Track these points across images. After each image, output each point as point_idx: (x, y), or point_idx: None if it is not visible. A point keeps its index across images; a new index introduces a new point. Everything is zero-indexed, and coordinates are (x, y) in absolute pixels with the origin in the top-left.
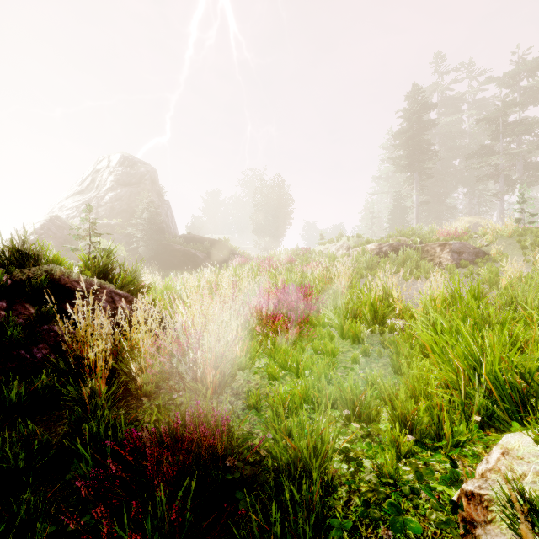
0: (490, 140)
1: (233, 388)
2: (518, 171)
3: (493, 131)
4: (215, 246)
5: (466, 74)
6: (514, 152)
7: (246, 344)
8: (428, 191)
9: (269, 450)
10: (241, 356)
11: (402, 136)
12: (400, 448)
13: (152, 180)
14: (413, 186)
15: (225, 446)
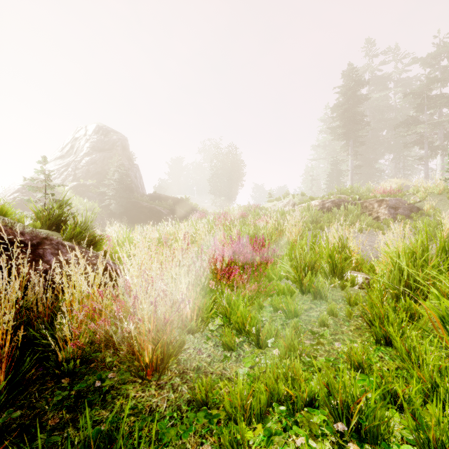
0: (415, 111)
1: (180, 362)
2: (439, 139)
3: (418, 104)
4: (177, 203)
5: (393, 57)
6: (437, 122)
7: (197, 304)
8: (360, 157)
9: None
10: (192, 317)
11: (339, 108)
12: None
13: (123, 147)
14: (349, 152)
15: None
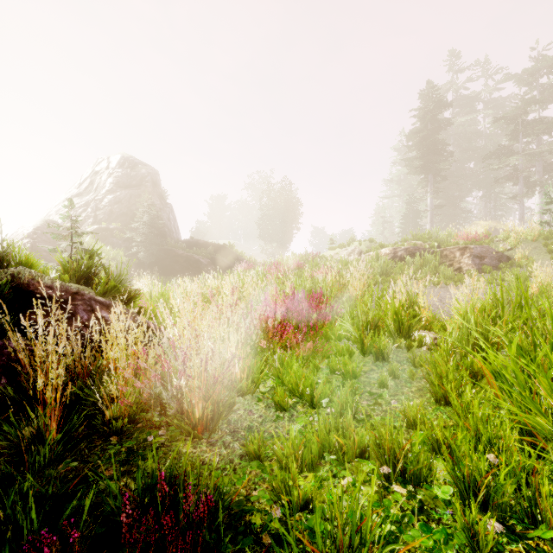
0: (508, 140)
1: (230, 422)
2: (537, 172)
3: (512, 131)
4: (219, 251)
5: (482, 73)
6: (534, 152)
7: (247, 364)
8: (442, 194)
9: (275, 536)
10: (241, 378)
11: (415, 135)
12: (478, 540)
13: (154, 182)
14: (428, 189)
15: (206, 543)
